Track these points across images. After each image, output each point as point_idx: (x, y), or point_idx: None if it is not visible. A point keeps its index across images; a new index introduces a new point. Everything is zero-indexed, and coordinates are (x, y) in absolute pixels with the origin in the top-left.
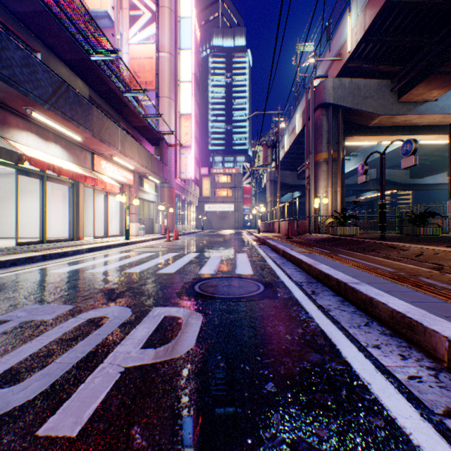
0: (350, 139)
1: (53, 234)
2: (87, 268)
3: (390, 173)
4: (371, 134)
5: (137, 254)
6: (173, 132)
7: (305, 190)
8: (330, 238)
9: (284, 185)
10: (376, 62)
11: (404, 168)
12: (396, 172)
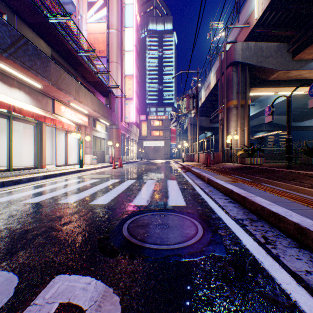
0: (254, 90)
1: (25, 163)
2: (27, 197)
3: (277, 118)
4: (270, 86)
5: (83, 181)
6: (118, 86)
7: (219, 129)
8: (243, 167)
9: (200, 127)
10: (276, 28)
11: (312, 107)
12: (282, 117)
